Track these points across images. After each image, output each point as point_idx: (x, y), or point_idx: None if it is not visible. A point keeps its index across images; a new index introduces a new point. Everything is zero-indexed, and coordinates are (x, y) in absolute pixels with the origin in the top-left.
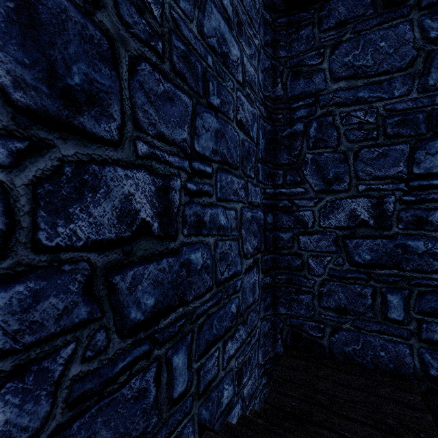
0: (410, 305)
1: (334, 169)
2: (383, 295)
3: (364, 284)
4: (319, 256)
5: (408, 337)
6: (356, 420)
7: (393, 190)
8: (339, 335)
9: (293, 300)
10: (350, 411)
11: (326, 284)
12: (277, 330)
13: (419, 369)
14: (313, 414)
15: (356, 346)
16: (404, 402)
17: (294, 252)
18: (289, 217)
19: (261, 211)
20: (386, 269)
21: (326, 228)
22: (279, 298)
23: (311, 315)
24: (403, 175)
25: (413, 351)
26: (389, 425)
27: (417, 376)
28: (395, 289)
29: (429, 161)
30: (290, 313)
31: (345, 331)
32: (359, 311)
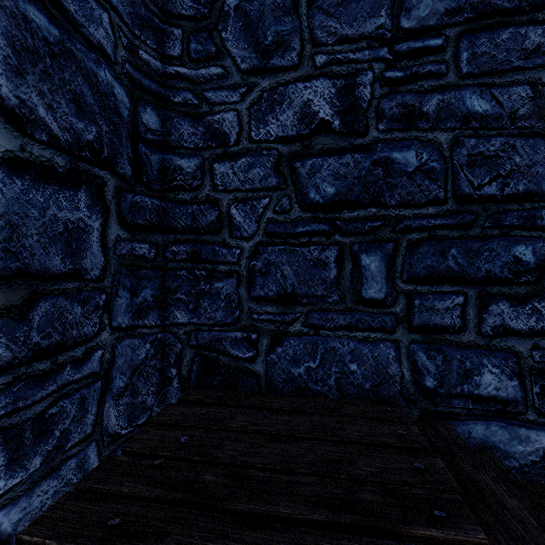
0: (396, 269)
1: (275, 26)
2: (355, 259)
3: (325, 242)
4: (250, 199)
5: (394, 328)
6: (290, 519)
7: (371, 61)
8: (284, 346)
9: (202, 295)
10: (278, 497)
11: (261, 252)
12: (170, 360)
13: (409, 383)
14: (166, 539)
15: (312, 363)
16: (392, 443)
17: (205, 198)
18: (196, 128)
19: (116, 80)
20: (359, 208)
21: (262, 143)
22: (174, 291)
23: (234, 318)
24: (385, 32)
25: (400, 352)
26: (365, 508)
27: (406, 395)
28: (373, 243)
29: (424, 6)
30: (197, 321)
31: (294, 338)
32: (317, 295)
